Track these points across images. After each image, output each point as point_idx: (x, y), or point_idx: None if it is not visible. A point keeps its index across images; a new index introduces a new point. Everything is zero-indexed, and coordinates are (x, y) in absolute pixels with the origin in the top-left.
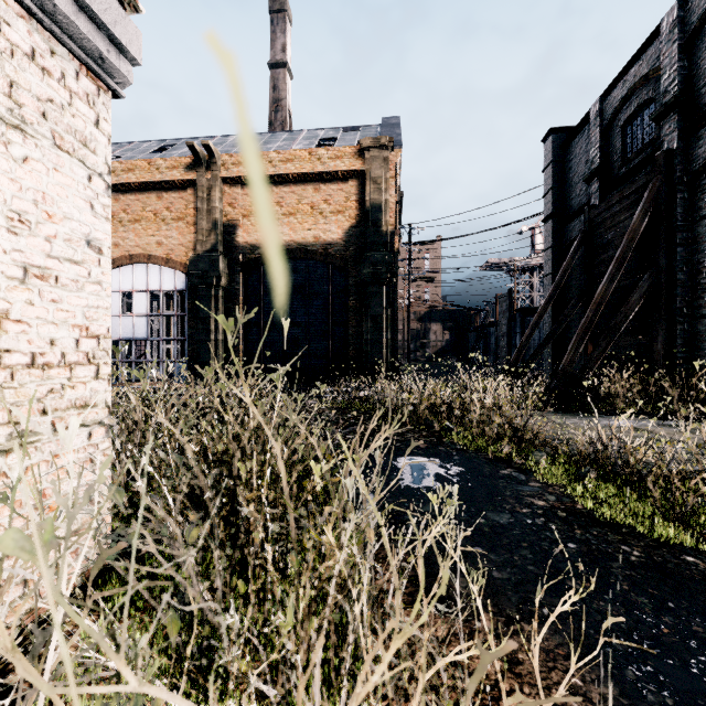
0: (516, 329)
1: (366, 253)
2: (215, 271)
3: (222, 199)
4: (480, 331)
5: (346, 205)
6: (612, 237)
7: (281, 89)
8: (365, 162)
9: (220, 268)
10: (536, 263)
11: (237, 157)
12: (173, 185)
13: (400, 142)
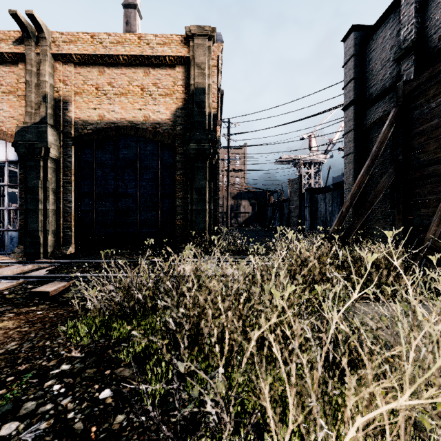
0: (306, 203)
1: (191, 131)
2: (43, 142)
3: (53, 75)
4: (276, 205)
5: (174, 89)
6: (438, 105)
7: (132, 24)
8: (190, 49)
9: (47, 139)
10: (313, 159)
11: (68, 35)
12: (3, 59)
13: (222, 40)
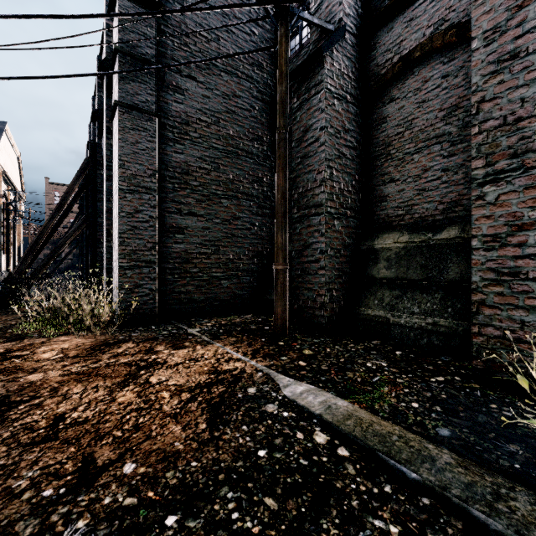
0: None
1: None
2: None
3: None
4: None
5: None
6: None
7: None
8: None
9: None
10: None
11: None
12: None
13: None
